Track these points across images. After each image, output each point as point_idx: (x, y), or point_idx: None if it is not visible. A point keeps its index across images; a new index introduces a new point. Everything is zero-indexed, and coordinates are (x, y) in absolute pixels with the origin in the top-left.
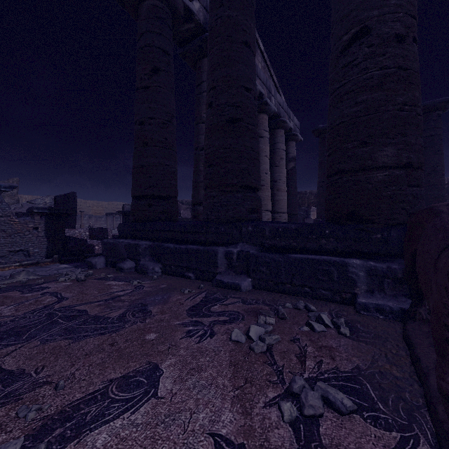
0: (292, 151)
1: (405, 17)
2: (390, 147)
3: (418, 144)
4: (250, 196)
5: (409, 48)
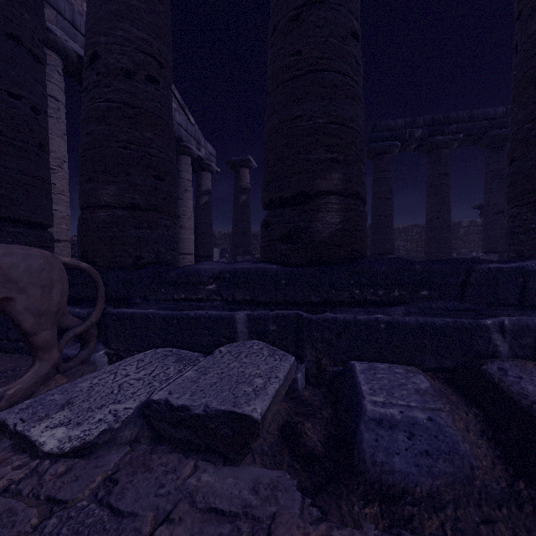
0: (206, 183)
1: (134, 53)
2: (112, 186)
3: (147, 185)
4: (13, 231)
5: (139, 85)
